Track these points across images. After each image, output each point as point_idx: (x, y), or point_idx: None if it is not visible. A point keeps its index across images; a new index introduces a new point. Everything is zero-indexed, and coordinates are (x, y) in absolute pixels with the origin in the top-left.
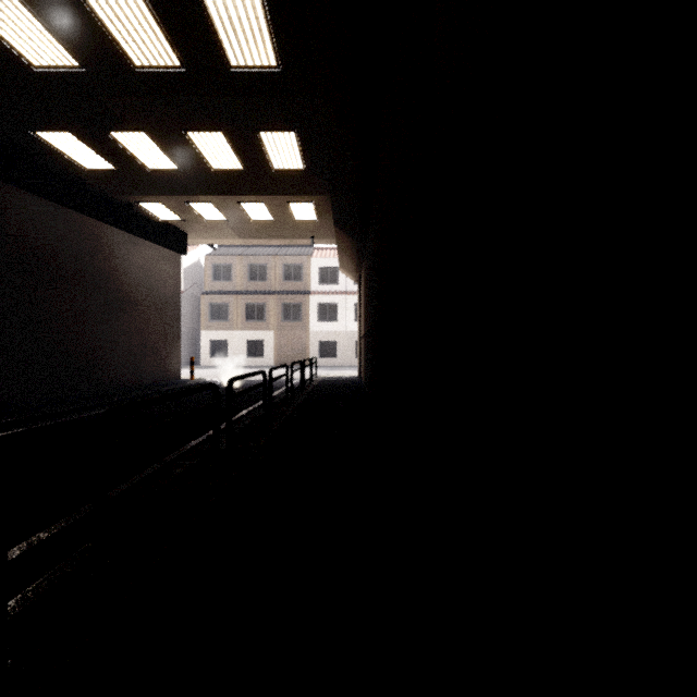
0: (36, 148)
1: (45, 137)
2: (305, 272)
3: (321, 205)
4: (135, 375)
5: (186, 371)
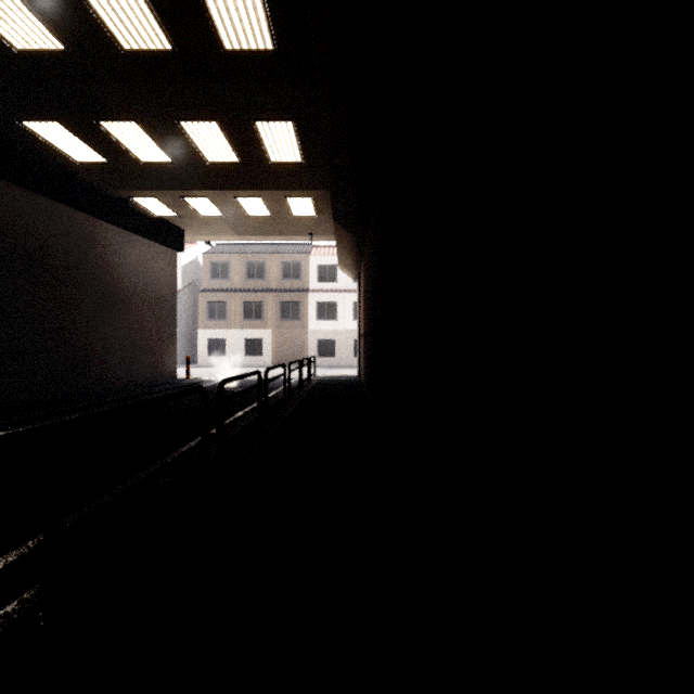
0: (24, 139)
1: (32, 127)
2: (303, 270)
3: (320, 200)
4: (129, 374)
5: (183, 370)
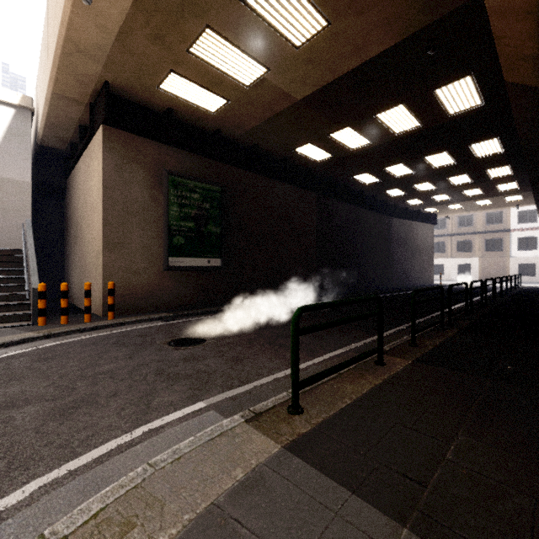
0: (400, 204)
1: (406, 202)
2: (505, 217)
3: (526, 194)
4: (419, 280)
5: None
